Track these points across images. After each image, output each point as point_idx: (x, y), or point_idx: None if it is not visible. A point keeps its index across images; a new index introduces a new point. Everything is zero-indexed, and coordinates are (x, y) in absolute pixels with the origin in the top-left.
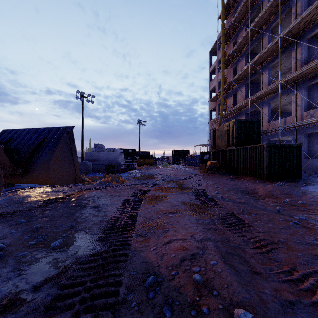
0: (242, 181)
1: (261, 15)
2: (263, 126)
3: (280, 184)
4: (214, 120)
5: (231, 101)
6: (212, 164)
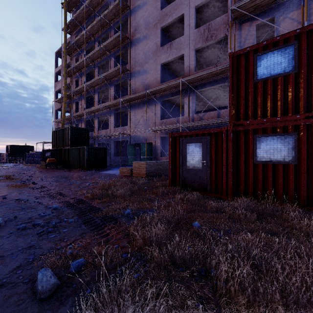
0: (70, 172)
1: (92, 53)
2: (95, 133)
3: (92, 171)
4: (59, 121)
5: (74, 107)
6: (51, 160)
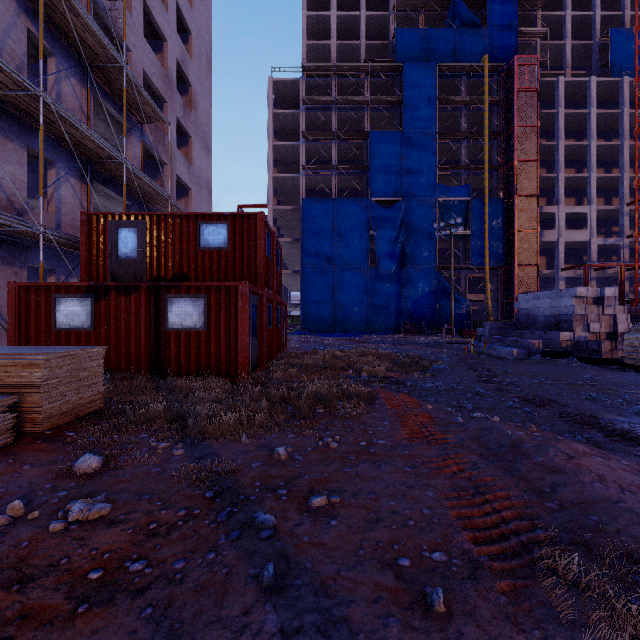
0: None
1: None
2: None
3: None
4: None
5: None
6: None
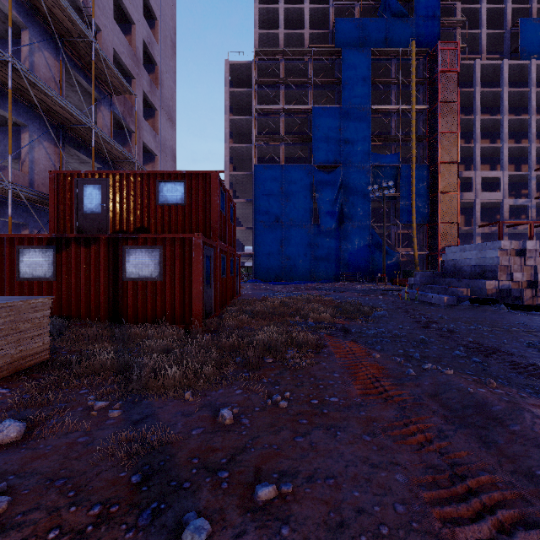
0: None
1: None
2: None
3: None
4: None
5: None
6: None
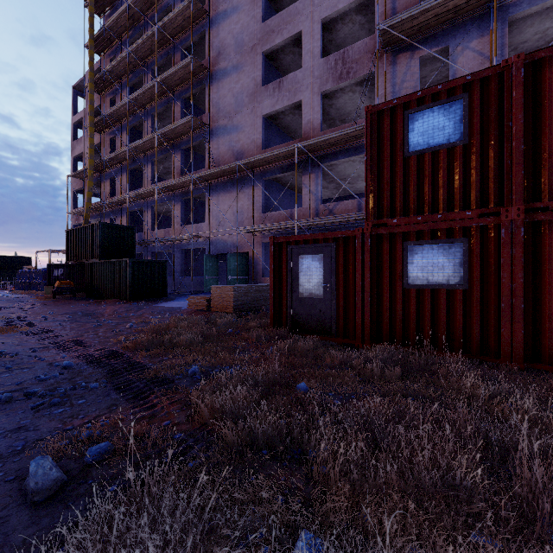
0: (100, 305)
1: (140, 92)
2: (146, 235)
3: (140, 303)
4: (80, 212)
5: (108, 187)
6: (63, 284)
